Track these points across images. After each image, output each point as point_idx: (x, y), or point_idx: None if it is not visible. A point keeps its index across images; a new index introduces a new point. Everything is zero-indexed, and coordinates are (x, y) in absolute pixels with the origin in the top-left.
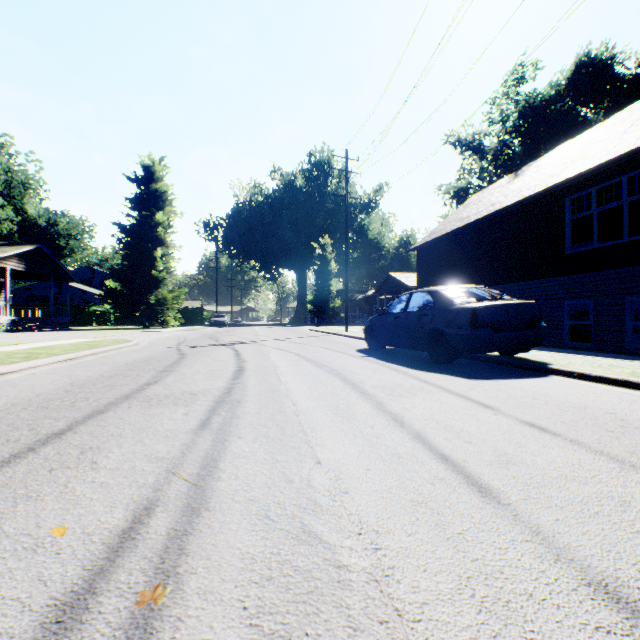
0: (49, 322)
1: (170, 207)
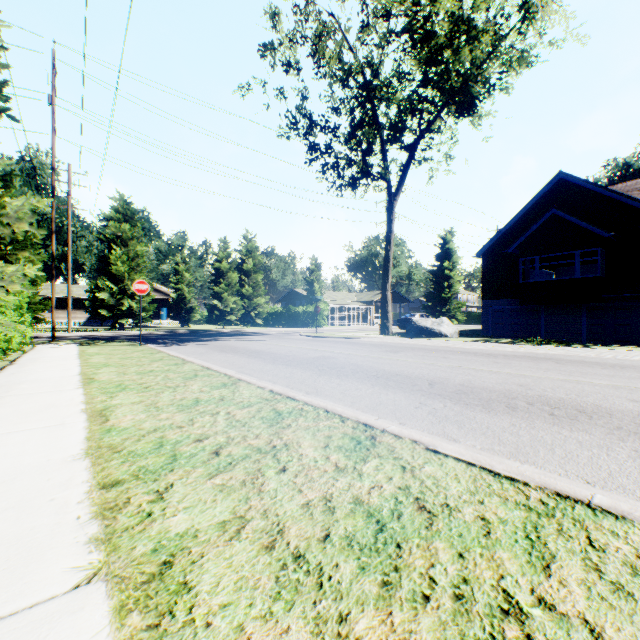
0: None
1: (455, 255)
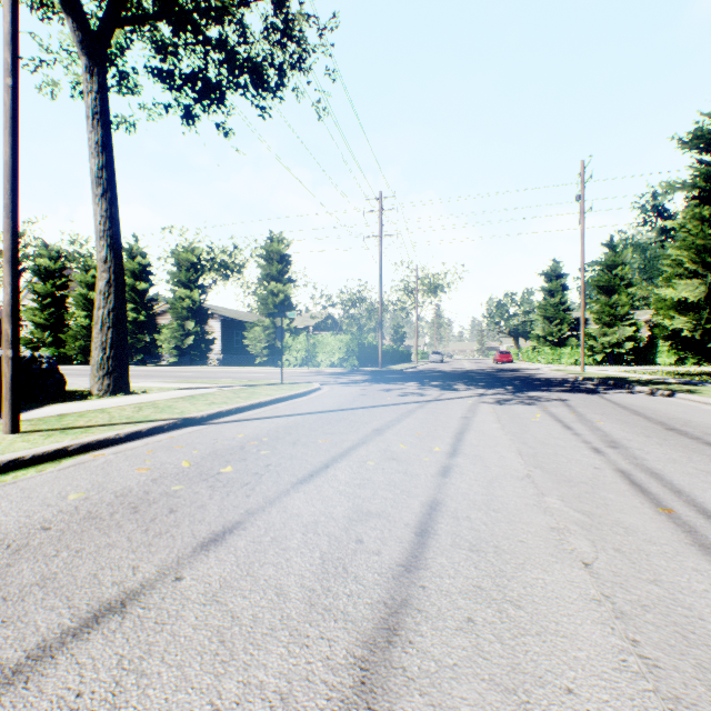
0: None
1: None
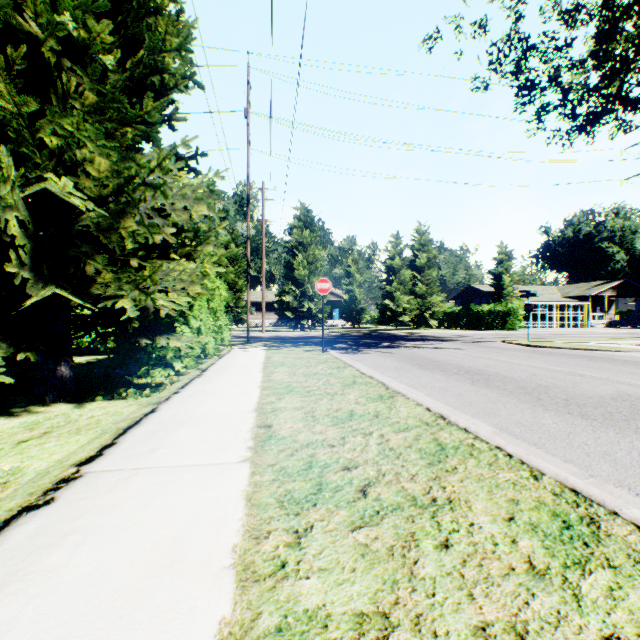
0: (633, 323)
1: None
